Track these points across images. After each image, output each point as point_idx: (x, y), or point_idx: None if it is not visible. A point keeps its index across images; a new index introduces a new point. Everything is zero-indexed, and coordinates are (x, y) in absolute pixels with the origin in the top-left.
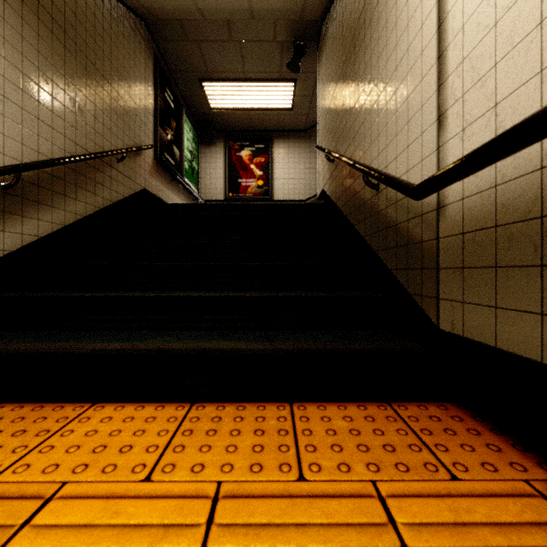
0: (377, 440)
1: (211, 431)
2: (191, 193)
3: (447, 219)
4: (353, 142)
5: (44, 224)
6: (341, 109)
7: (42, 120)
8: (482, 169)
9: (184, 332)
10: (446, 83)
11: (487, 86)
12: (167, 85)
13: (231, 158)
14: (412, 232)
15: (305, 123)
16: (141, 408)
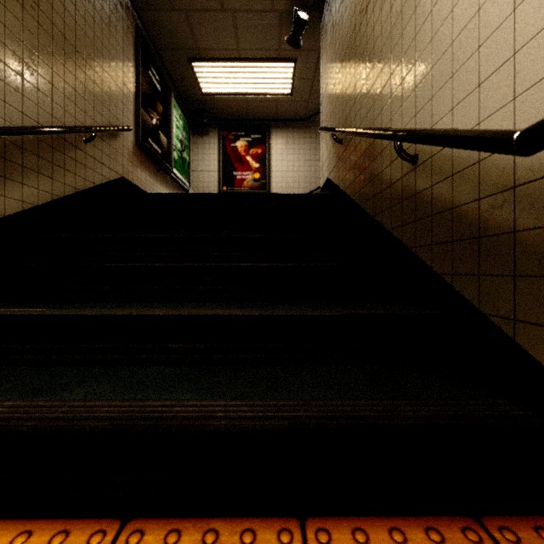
0: None
1: None
2: (182, 186)
3: None
4: (372, 110)
5: None
6: (353, 76)
7: None
8: None
9: (136, 368)
10: None
11: None
12: (152, 62)
13: (225, 149)
14: (490, 216)
15: (305, 111)
16: (24, 537)
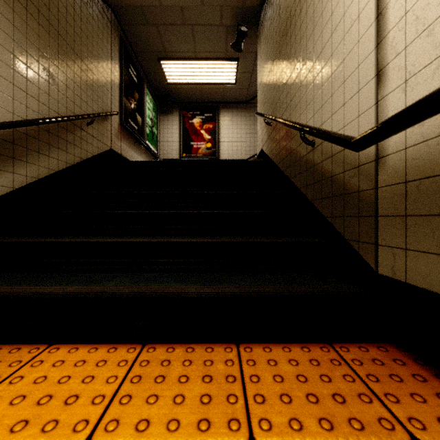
0: (325, 388)
1: (160, 377)
2: (152, 153)
3: (387, 169)
4: (289, 106)
5: (19, 177)
6: (278, 79)
7: (17, 86)
8: (435, 115)
9: (139, 273)
10: (386, 39)
11: (435, 34)
12: (131, 62)
13: (184, 125)
14: (348, 182)
15: (246, 96)
16: (94, 349)
